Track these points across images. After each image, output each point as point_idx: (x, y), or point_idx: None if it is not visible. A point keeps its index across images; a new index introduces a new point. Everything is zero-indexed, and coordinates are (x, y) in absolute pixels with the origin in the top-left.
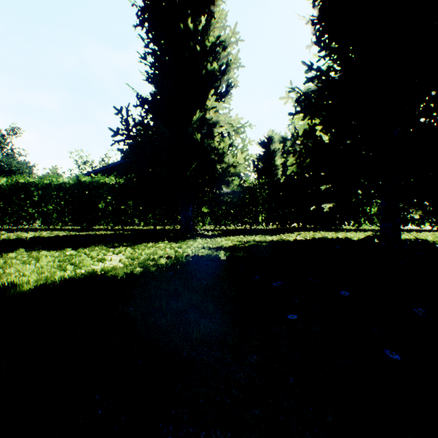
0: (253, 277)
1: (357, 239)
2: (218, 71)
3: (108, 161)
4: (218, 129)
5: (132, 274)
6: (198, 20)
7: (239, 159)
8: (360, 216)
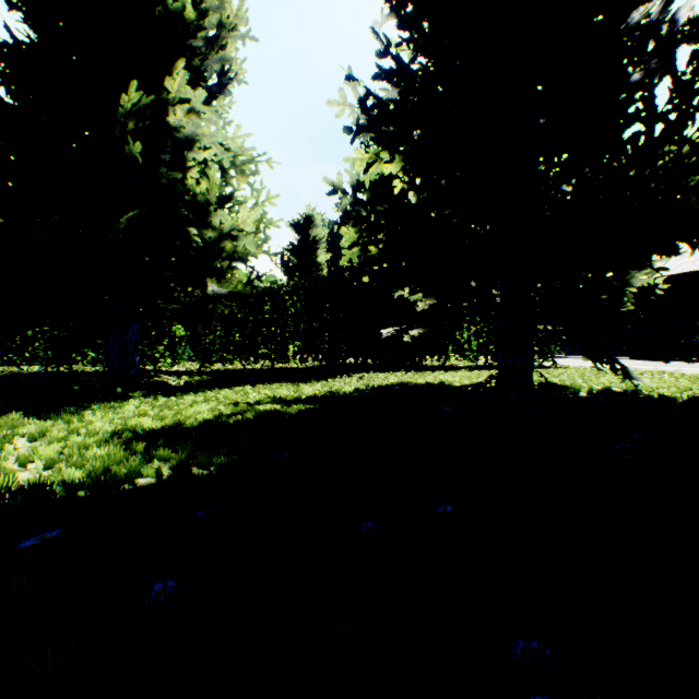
0: None
1: (464, 387)
2: (198, 26)
3: None
4: (198, 154)
5: None
6: None
7: (244, 223)
8: (448, 345)
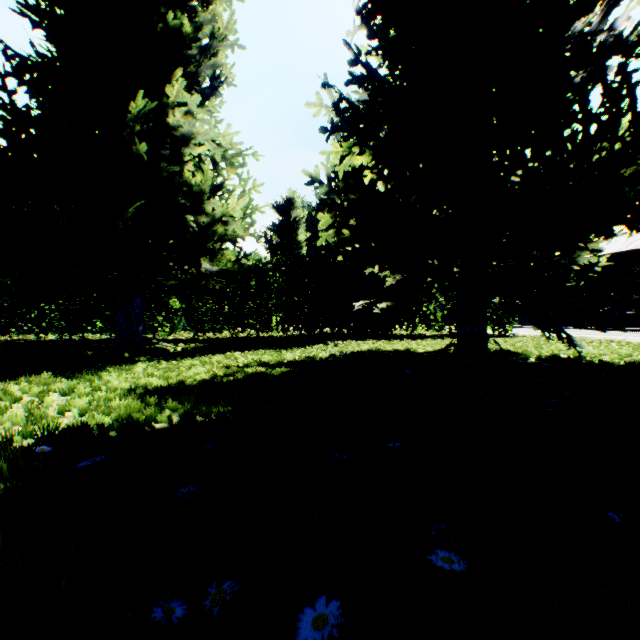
0: (210, 589)
1: (427, 354)
2: (193, 38)
3: None
4: (193, 150)
5: None
6: None
7: (233, 210)
8: (415, 316)
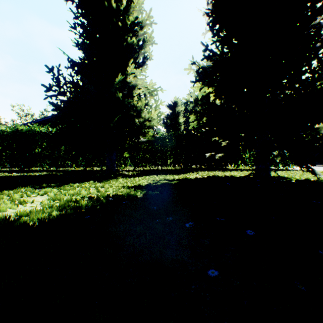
0: (167, 218)
1: (240, 177)
2: (137, 45)
3: (47, 114)
4: (137, 91)
5: (46, 219)
6: (121, 3)
7: (153, 115)
8: (238, 160)
